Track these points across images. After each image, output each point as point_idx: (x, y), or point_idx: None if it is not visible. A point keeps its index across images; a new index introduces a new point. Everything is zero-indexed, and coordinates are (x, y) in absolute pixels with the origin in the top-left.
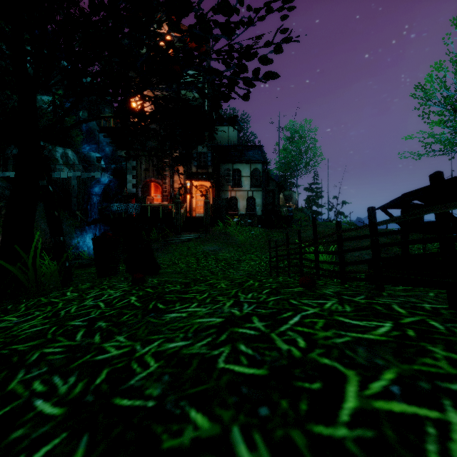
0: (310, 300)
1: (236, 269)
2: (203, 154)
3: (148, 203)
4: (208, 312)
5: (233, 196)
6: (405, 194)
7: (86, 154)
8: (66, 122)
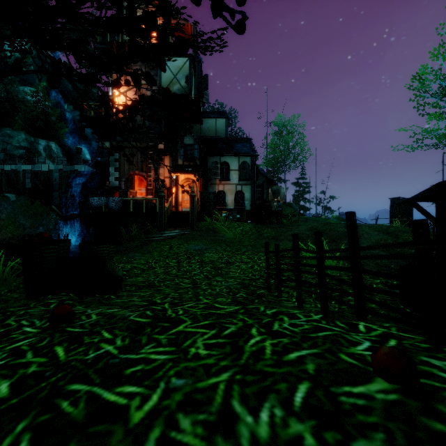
0: None
1: (225, 276)
2: (189, 146)
3: (130, 196)
4: None
5: (221, 190)
6: (445, 182)
7: (71, 147)
8: (50, 114)
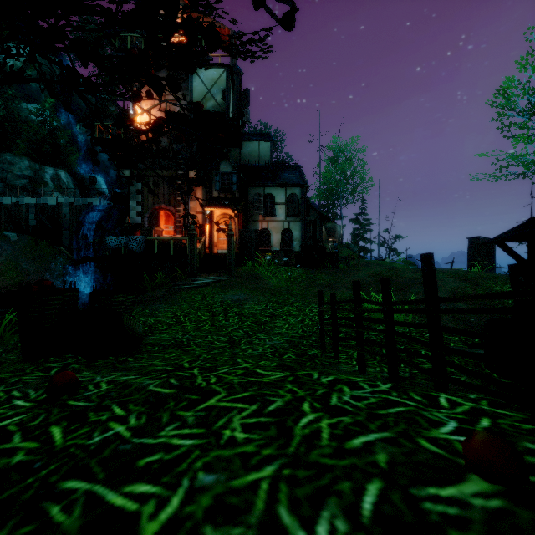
0: None
1: (269, 333)
2: (226, 175)
3: (155, 236)
4: None
5: (265, 228)
6: None
7: (84, 177)
8: (58, 136)
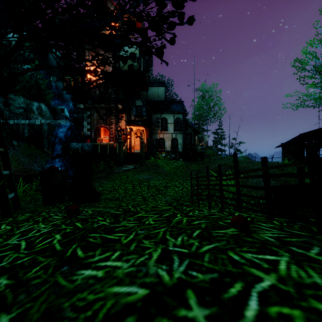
0: (253, 253)
1: (164, 194)
2: (139, 107)
3: (98, 142)
4: (129, 271)
5: (162, 138)
6: (303, 134)
7: (55, 107)
8: (40, 84)
